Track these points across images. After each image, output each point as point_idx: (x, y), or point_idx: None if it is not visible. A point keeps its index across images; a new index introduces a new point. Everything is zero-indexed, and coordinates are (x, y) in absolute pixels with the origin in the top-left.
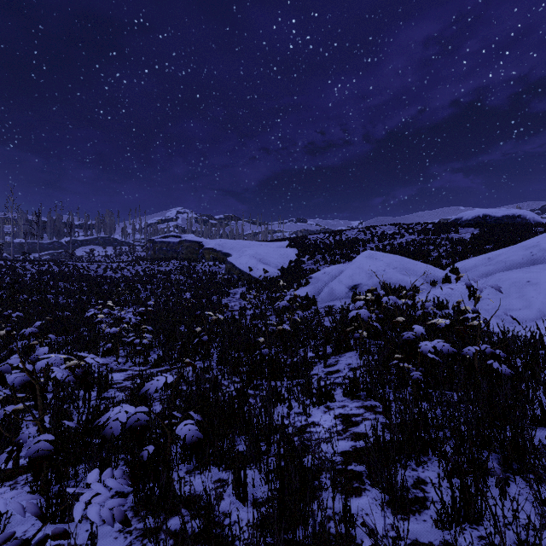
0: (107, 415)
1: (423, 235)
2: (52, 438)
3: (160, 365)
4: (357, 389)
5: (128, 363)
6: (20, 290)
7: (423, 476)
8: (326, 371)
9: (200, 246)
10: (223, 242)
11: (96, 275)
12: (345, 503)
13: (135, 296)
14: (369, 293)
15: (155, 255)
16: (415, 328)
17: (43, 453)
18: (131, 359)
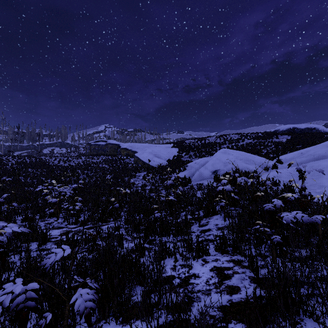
0: None
1: (256, 140)
2: None
3: (86, 224)
4: (225, 245)
5: (65, 222)
6: (3, 174)
7: None
8: (200, 230)
9: (118, 147)
10: (133, 144)
11: (53, 164)
12: None
13: (76, 177)
14: (228, 175)
15: (91, 152)
16: (275, 201)
17: None
18: (67, 220)
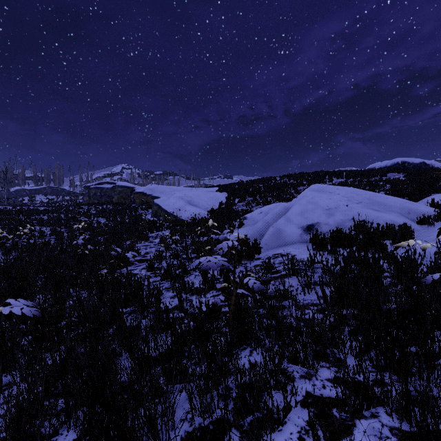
0: None
1: (351, 179)
2: None
3: None
4: None
5: None
6: None
7: None
8: None
9: (132, 192)
10: (154, 187)
11: (2, 217)
12: None
13: (27, 241)
14: None
15: (90, 201)
16: None
17: None
18: None
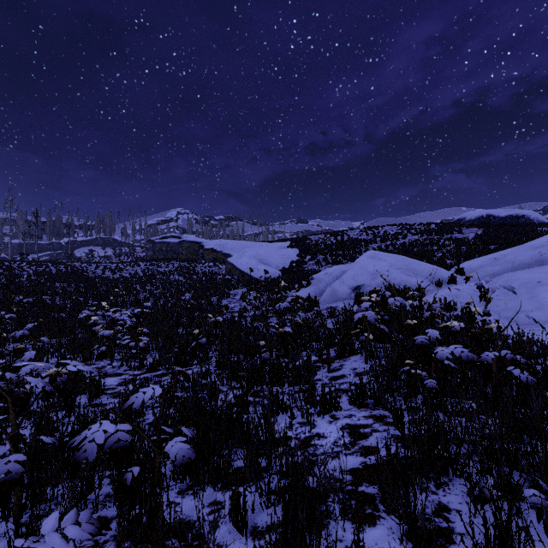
0: (83, 434)
1: (426, 236)
2: (24, 458)
3: (156, 369)
4: (364, 397)
5: (123, 366)
6: (16, 291)
7: (445, 501)
8: (330, 376)
9: (200, 247)
10: (224, 243)
11: (94, 275)
12: (360, 539)
13: (133, 297)
14: (374, 293)
15: (155, 256)
16: (429, 332)
17: (11, 476)
18: (126, 363)
